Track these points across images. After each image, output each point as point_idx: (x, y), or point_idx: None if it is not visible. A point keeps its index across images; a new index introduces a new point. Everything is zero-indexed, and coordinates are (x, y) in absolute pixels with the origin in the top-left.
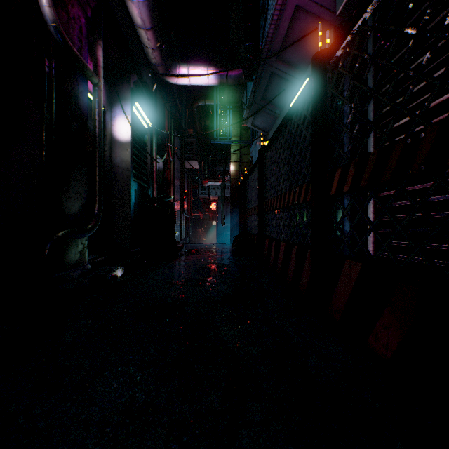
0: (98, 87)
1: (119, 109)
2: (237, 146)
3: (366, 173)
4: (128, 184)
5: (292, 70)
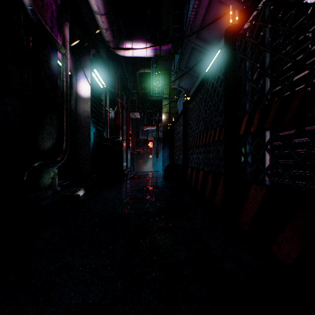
0: (65, 56)
1: (82, 73)
2: (167, 102)
3: (270, 117)
4: (88, 128)
5: (207, 45)
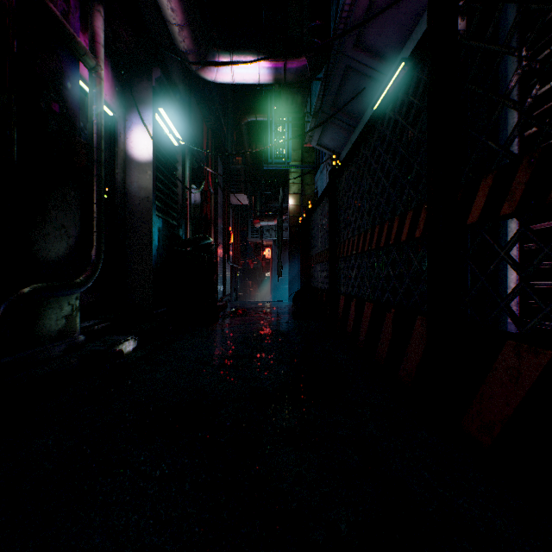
0: (96, 73)
1: (136, 116)
2: (298, 174)
3: None
4: (148, 219)
5: (376, 61)
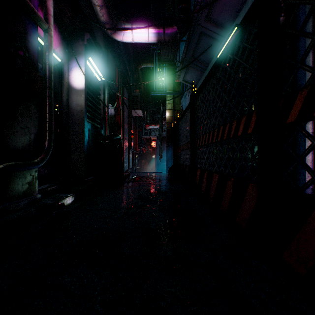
0: (48, 33)
1: (75, 62)
2: (171, 98)
3: None
4: (82, 124)
5: (219, 28)
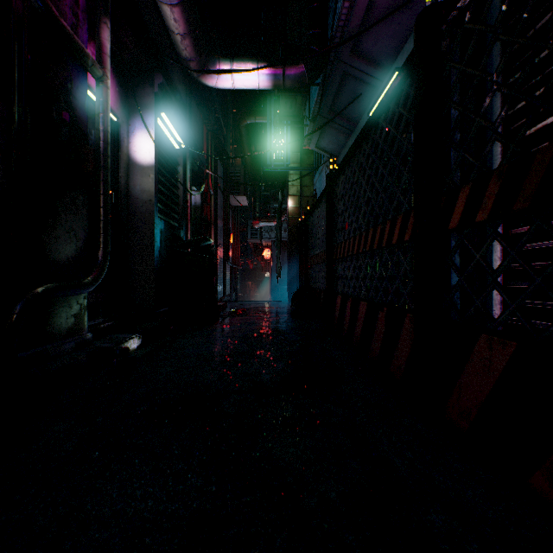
0: (103, 83)
1: (139, 121)
2: (297, 176)
3: (528, 186)
4: (150, 222)
5: (373, 67)
